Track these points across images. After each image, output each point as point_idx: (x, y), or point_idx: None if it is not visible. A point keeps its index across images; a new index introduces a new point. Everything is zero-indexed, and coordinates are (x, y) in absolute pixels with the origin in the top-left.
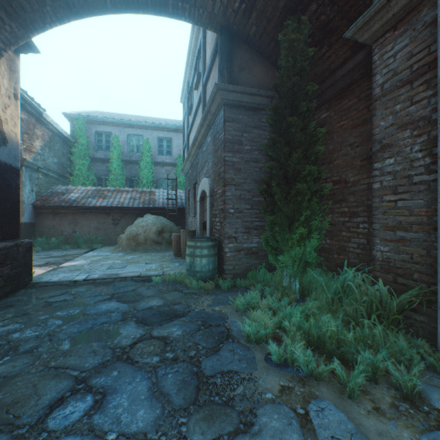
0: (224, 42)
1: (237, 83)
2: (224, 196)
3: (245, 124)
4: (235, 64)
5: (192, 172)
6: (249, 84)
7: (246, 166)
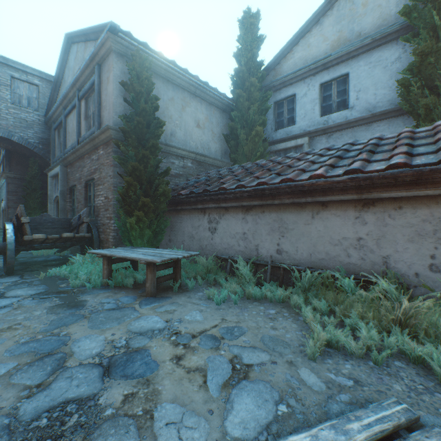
0: (8, 155)
1: (15, 169)
2: (8, 212)
3: (20, 185)
4: (14, 162)
5: (1, 192)
6: (22, 170)
7: (20, 201)
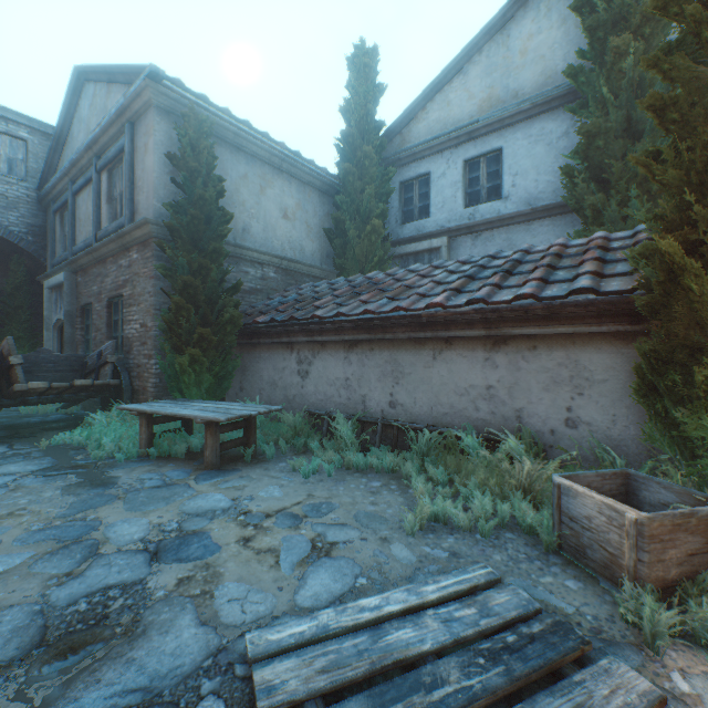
0: None
1: None
2: None
3: None
4: None
5: None
6: None
7: None
